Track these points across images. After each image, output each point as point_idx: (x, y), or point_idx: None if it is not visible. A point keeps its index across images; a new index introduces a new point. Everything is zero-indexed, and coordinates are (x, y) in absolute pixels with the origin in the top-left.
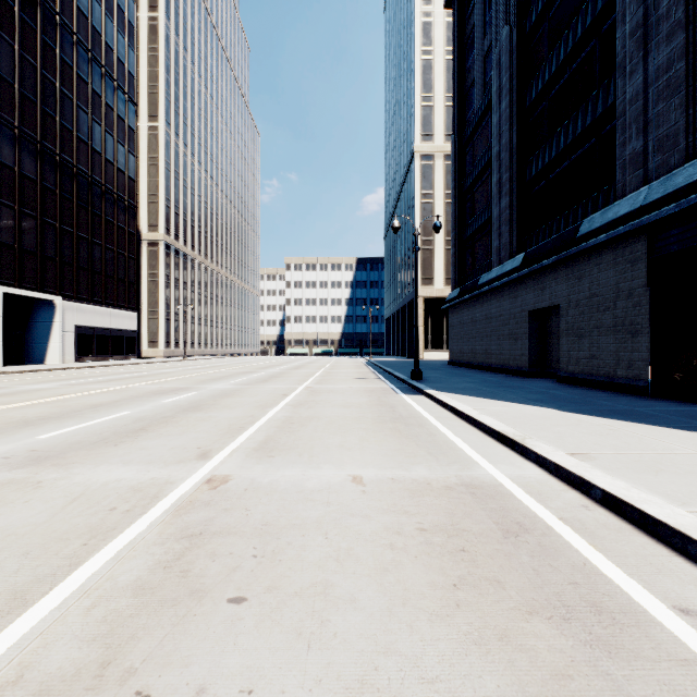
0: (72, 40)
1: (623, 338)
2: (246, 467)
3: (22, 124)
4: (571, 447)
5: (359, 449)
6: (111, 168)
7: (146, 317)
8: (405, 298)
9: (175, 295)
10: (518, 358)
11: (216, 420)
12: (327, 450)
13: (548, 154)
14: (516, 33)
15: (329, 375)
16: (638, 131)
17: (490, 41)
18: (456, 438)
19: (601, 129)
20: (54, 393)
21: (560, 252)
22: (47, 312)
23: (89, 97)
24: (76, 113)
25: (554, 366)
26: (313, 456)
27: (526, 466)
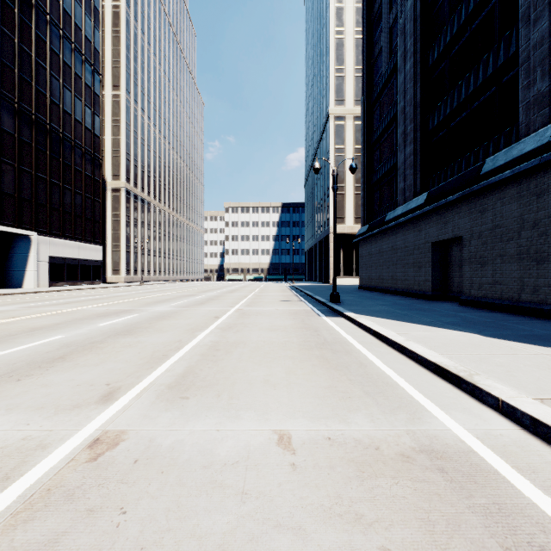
0: (46, 20)
1: (528, 265)
2: (150, 417)
3: (2, 87)
4: (531, 387)
5: (286, 386)
6: (80, 126)
7: (110, 250)
8: (321, 234)
9: (134, 232)
10: (422, 284)
11: (142, 346)
12: (249, 387)
13: (450, 104)
14: (420, 2)
15: (258, 298)
16: (544, 73)
17: (395, 15)
18: (389, 370)
19: (502, 77)
20: (7, 315)
21: (463, 189)
22: (24, 244)
23: (61, 67)
24: (49, 80)
25: (455, 290)
26: (232, 398)
27: (487, 415)
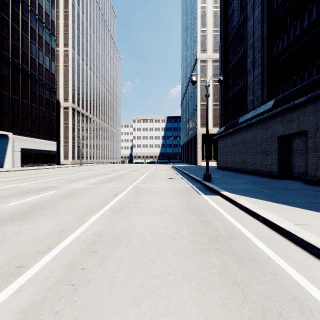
0: None
1: None
2: None
3: None
4: None
5: None
6: (41, 67)
7: (62, 144)
8: (192, 134)
9: (77, 133)
10: (269, 166)
11: (10, 243)
12: None
13: (292, 33)
14: None
15: (151, 175)
16: None
17: None
18: None
19: None
20: None
21: (310, 93)
22: (4, 140)
23: (29, 30)
24: (21, 37)
25: (297, 171)
26: None
27: None
